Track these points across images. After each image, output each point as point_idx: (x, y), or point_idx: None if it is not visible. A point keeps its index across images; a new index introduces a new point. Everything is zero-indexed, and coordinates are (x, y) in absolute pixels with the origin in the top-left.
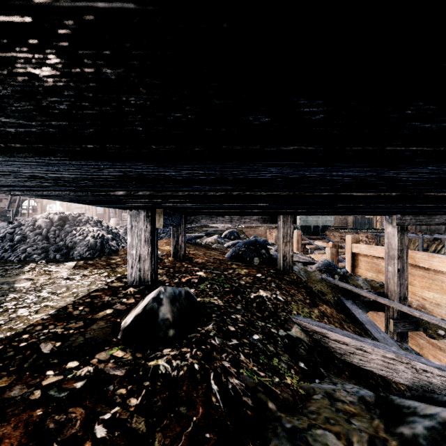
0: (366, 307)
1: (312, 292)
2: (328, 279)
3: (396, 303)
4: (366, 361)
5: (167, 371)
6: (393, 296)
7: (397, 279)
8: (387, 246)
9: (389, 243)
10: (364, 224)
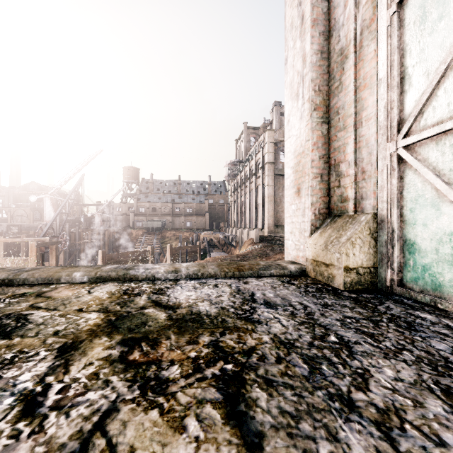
0: None
1: None
2: None
3: None
4: None
5: None
6: None
7: None
8: None
9: None
10: None
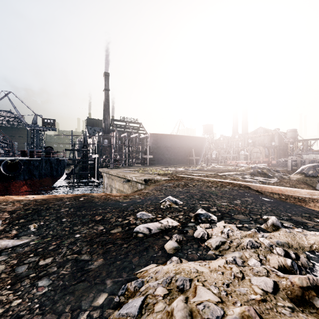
0: None
1: None
2: None
3: None
4: None
5: None
6: None
7: None
8: None
9: None
10: None
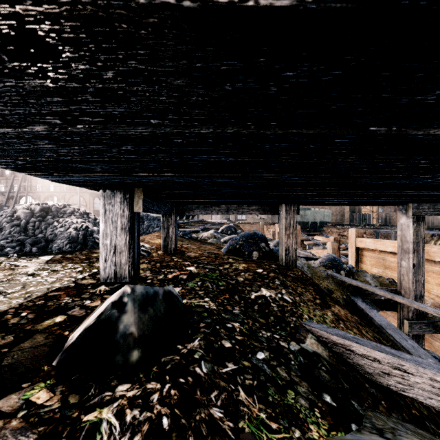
0: (376, 306)
1: (321, 290)
2: (335, 275)
3: (418, 303)
4: (408, 385)
5: (112, 435)
6: (407, 294)
7: (412, 276)
8: (401, 238)
9: (403, 235)
10: (361, 220)
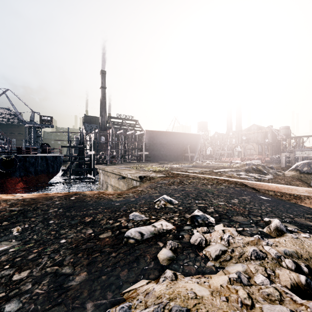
0: None
1: None
2: None
3: None
4: None
5: None
6: None
7: None
8: None
9: None
10: None
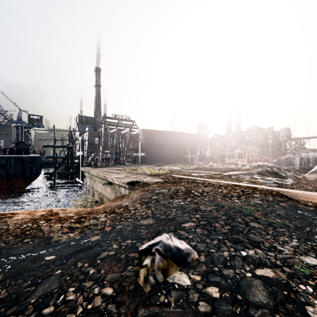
0: None
1: None
2: None
3: None
4: None
5: None
6: None
7: None
8: None
9: None
10: None
